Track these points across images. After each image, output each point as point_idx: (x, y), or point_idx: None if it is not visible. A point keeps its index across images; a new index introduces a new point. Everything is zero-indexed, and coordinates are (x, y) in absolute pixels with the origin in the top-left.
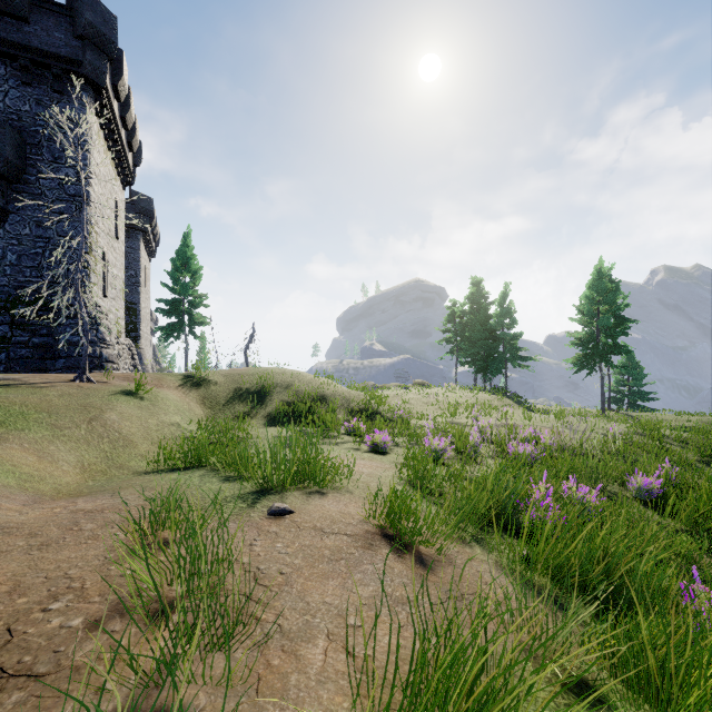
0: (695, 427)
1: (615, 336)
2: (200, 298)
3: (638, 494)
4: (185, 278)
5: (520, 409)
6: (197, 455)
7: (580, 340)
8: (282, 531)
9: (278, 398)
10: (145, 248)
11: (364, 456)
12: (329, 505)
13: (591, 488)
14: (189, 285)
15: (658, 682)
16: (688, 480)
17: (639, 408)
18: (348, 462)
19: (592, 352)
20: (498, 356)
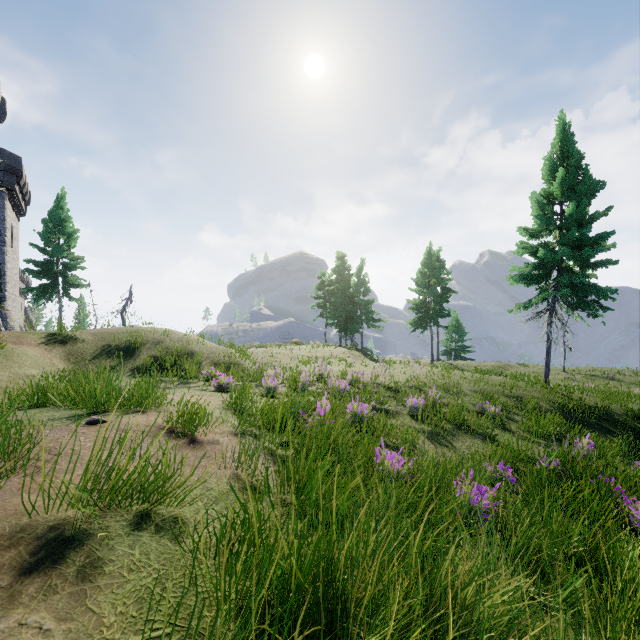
0: (476, 368)
1: (440, 303)
2: (76, 261)
3: (411, 411)
4: (58, 240)
5: (365, 360)
6: (44, 397)
7: (416, 306)
8: (90, 431)
9: (147, 354)
10: (11, 207)
11: (206, 394)
12: (141, 417)
13: (367, 405)
14: (63, 247)
15: (297, 480)
16: (447, 400)
17: (461, 359)
18: (188, 397)
19: (424, 315)
20: (356, 318)
